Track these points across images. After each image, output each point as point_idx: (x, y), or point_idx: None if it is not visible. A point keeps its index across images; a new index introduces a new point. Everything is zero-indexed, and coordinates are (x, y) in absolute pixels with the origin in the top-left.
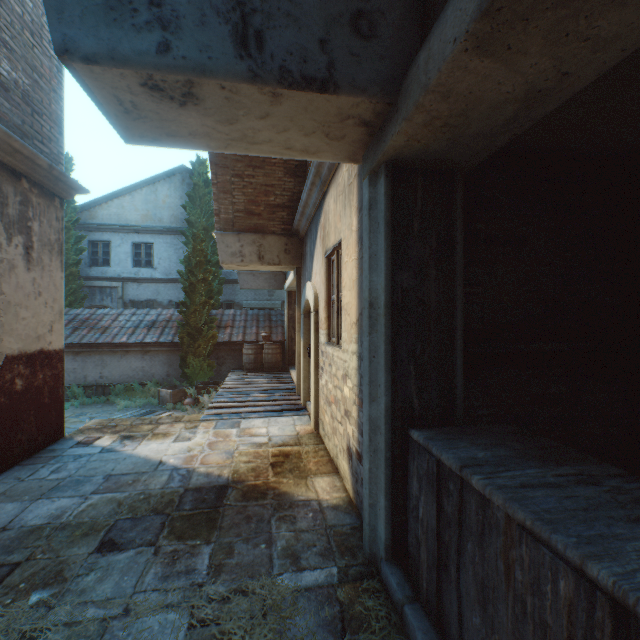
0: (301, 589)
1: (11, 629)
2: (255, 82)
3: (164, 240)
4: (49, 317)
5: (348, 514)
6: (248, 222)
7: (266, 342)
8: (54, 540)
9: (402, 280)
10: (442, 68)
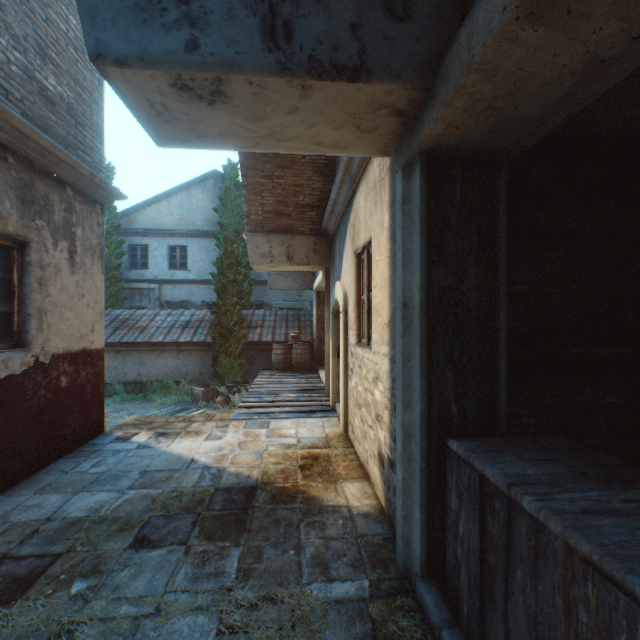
0: (331, 601)
1: (51, 620)
2: (283, 75)
3: (197, 243)
4: (91, 318)
5: (379, 523)
6: (277, 223)
7: (295, 342)
8: (93, 533)
9: (439, 278)
10: (488, 42)
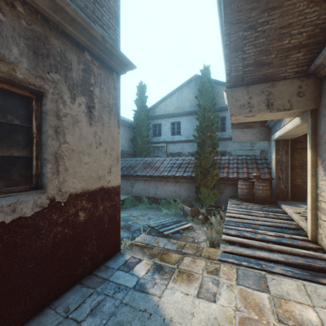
0: None
1: None
2: None
3: (185, 119)
4: (108, 162)
5: None
6: (256, 74)
7: (256, 180)
8: None
9: None
10: None
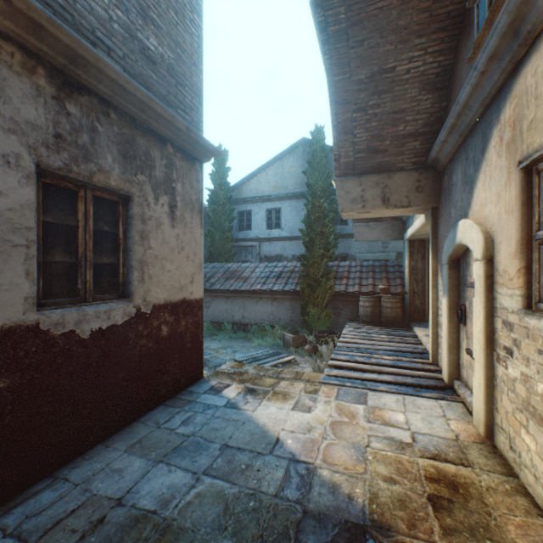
0: None
1: None
2: None
3: (288, 204)
4: (190, 269)
5: None
6: (370, 162)
7: (383, 295)
8: None
9: None
10: None
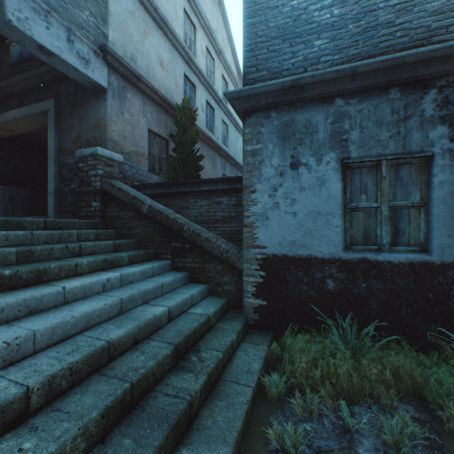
0: None
1: None
2: None
3: None
4: None
5: None
6: None
7: None
8: None
9: None
10: None
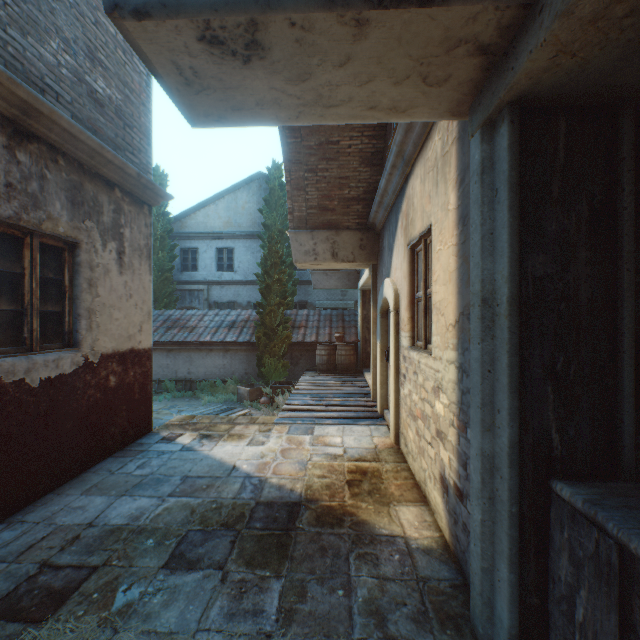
0: None
1: None
2: (333, 5)
3: (243, 244)
4: (139, 318)
5: (444, 564)
6: (321, 218)
7: (339, 343)
8: (130, 545)
9: (534, 266)
10: None
